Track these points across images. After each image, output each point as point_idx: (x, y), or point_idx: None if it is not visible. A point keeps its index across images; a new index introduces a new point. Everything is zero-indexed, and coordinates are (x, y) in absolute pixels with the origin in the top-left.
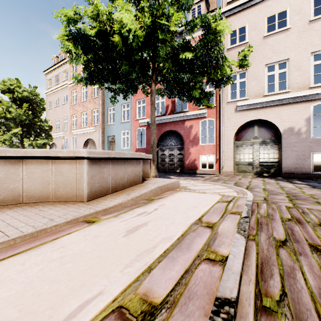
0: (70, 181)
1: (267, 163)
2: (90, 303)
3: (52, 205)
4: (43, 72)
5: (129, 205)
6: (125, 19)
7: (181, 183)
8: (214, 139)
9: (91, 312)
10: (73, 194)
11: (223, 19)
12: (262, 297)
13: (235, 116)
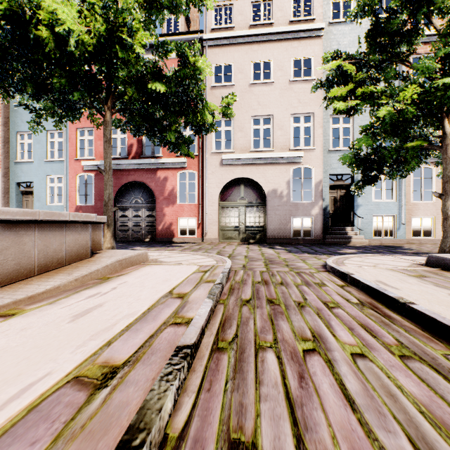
0: None
1: (253, 228)
2: (36, 384)
3: None
4: None
5: (72, 288)
6: (62, 13)
7: (151, 255)
8: (196, 197)
9: (40, 389)
10: None
11: (203, 56)
12: (218, 342)
13: (221, 170)
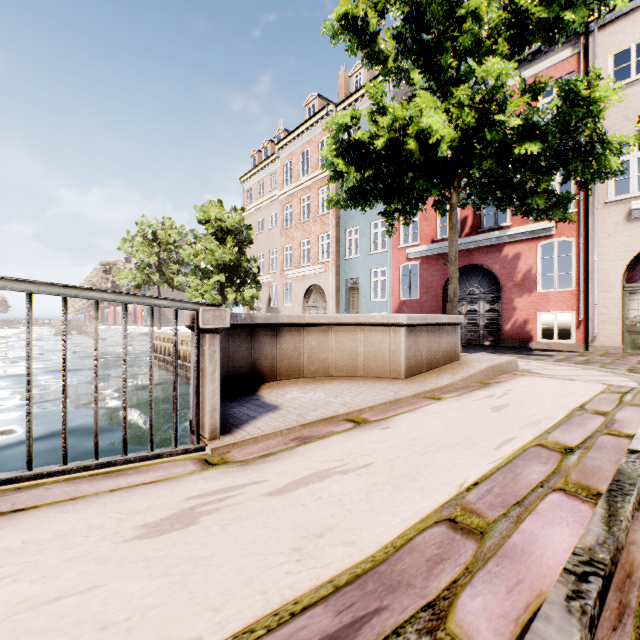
0: (382, 353)
1: None
2: (512, 440)
3: (370, 380)
4: (240, 179)
5: (461, 387)
6: (435, 124)
7: None
8: (573, 279)
9: (518, 443)
10: (386, 369)
11: (605, 79)
12: None
13: (628, 230)
